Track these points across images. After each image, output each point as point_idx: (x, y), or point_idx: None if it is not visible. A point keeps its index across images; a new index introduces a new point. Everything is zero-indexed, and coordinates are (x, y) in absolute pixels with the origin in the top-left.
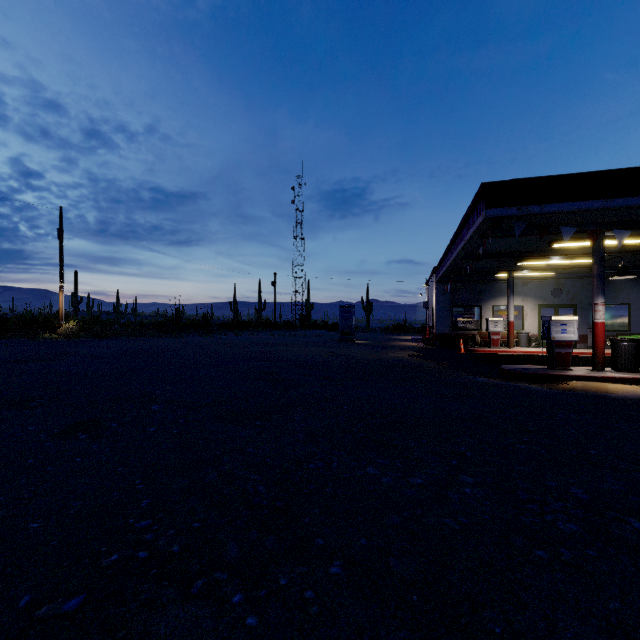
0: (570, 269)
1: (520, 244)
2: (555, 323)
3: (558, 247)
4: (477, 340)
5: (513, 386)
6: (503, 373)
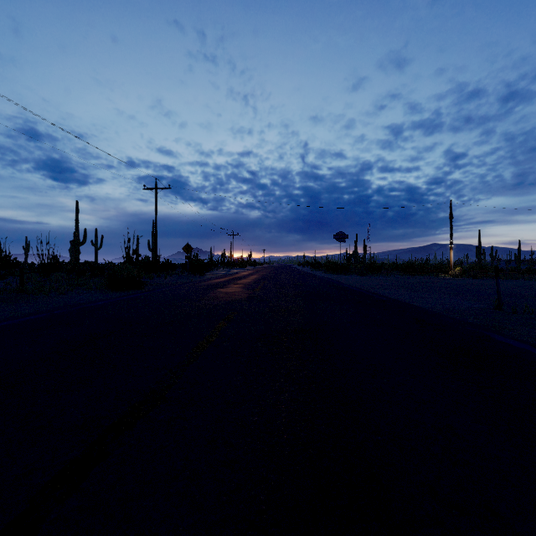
0: None
1: None
2: None
3: None
4: None
5: None
6: None
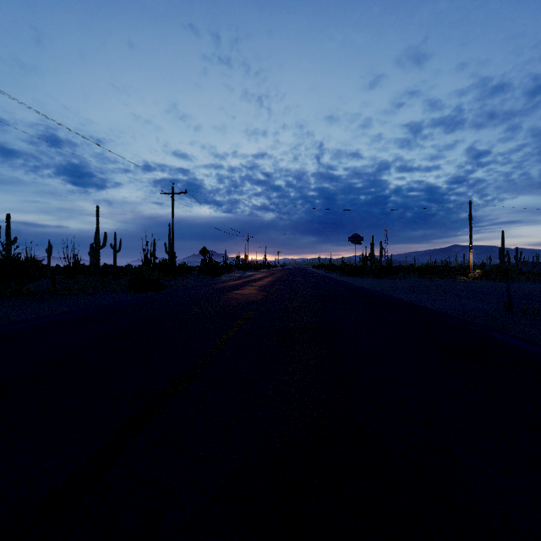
0: None
1: None
2: None
3: None
4: None
5: None
6: None
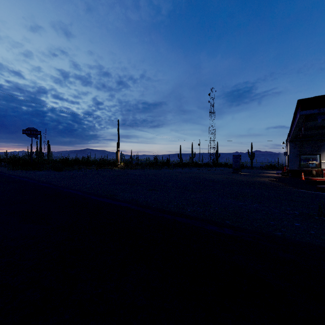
0: None
1: None
2: None
3: None
4: (313, 173)
5: (315, 193)
6: (317, 188)
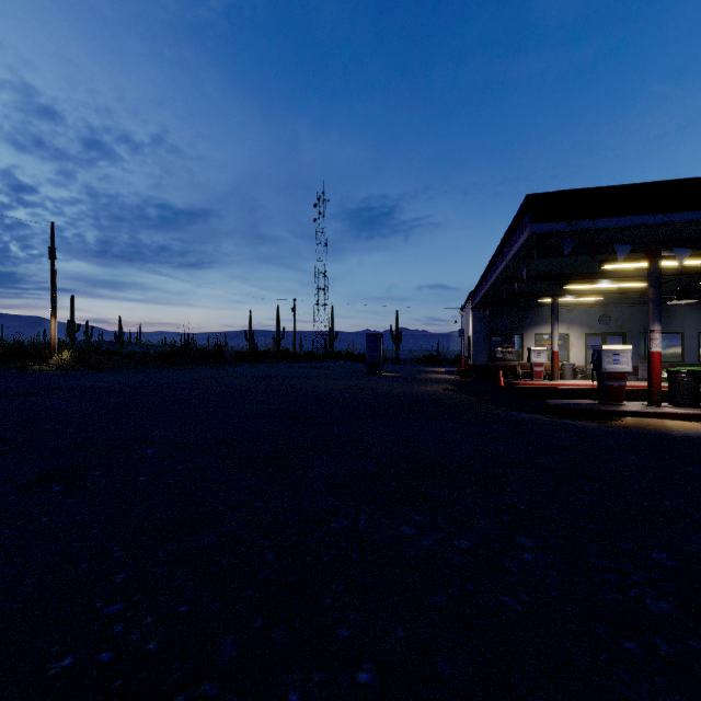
0: (619, 294)
1: (567, 265)
2: (607, 353)
3: (608, 269)
4: (518, 372)
5: (562, 423)
6: (549, 409)
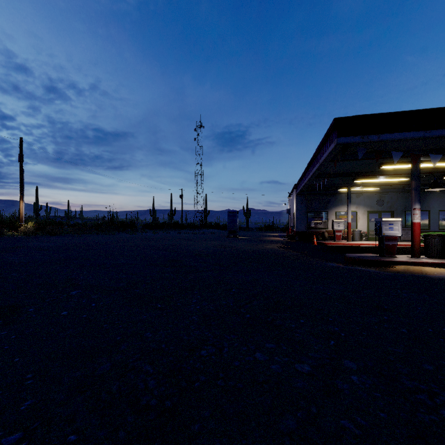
0: (389, 186)
1: (358, 166)
2: (385, 223)
3: (384, 169)
4: (325, 236)
5: (357, 269)
6: (347, 260)
